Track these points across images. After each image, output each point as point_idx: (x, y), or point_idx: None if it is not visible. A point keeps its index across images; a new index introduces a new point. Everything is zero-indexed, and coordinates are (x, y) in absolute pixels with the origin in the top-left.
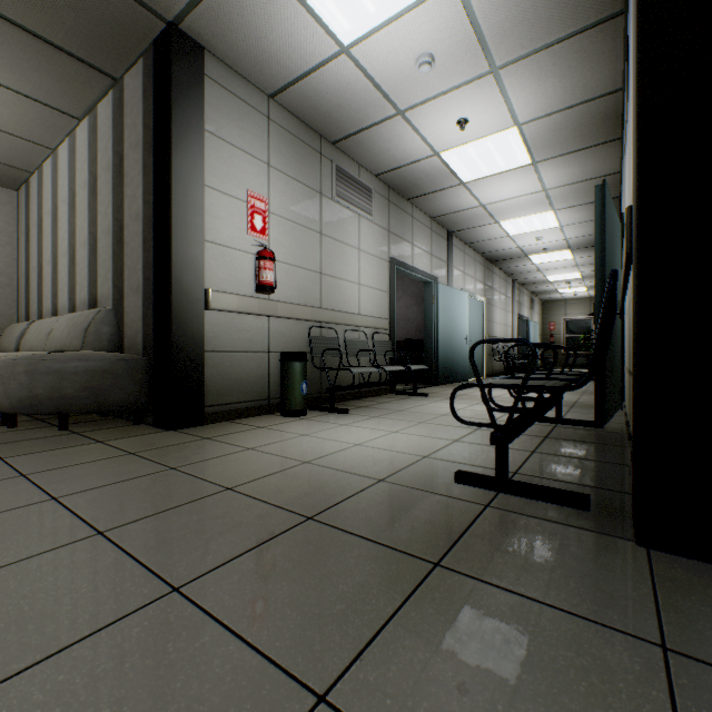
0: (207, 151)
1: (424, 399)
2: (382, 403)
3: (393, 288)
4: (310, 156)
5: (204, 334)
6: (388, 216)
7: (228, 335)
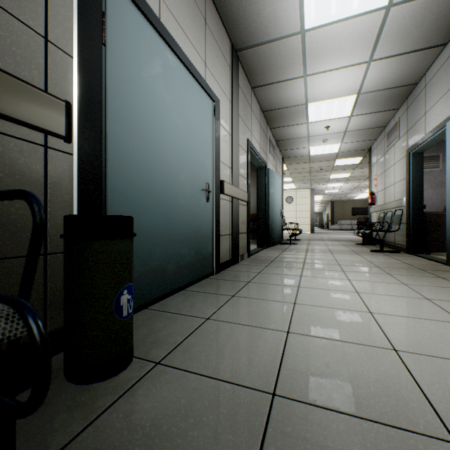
0: (371, 172)
1: (360, 249)
2: (368, 247)
3: (407, 173)
4: (382, 142)
5: (370, 219)
6: (407, 120)
7: (373, 219)
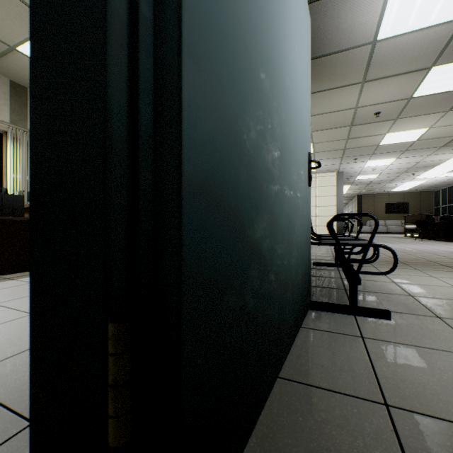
0: None
1: None
2: None
3: None
4: None
5: None
6: None
7: None
